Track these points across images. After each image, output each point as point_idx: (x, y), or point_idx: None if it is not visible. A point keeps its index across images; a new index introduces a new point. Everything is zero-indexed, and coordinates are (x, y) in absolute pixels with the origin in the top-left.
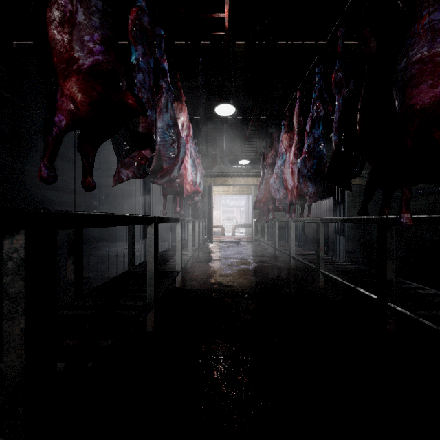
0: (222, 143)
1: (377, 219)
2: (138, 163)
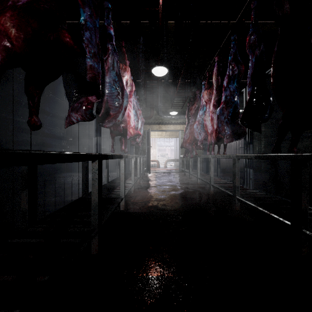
0: (157, 99)
1: (292, 156)
2: (85, 108)
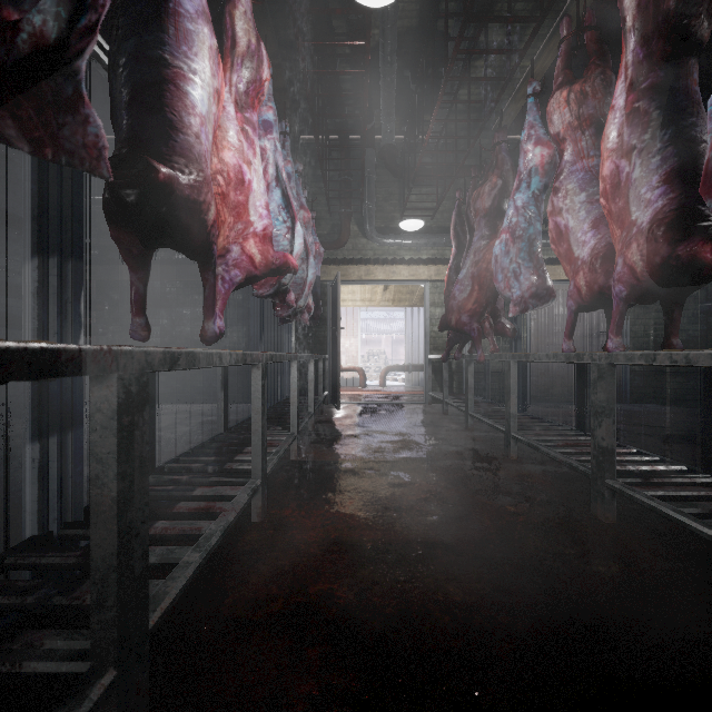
0: (362, 182)
1: None
2: None
